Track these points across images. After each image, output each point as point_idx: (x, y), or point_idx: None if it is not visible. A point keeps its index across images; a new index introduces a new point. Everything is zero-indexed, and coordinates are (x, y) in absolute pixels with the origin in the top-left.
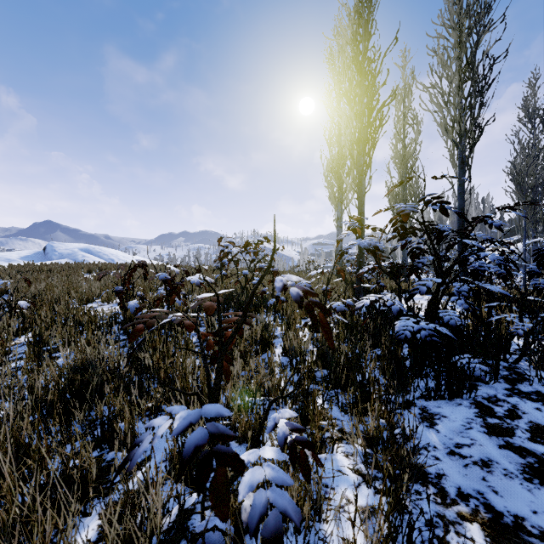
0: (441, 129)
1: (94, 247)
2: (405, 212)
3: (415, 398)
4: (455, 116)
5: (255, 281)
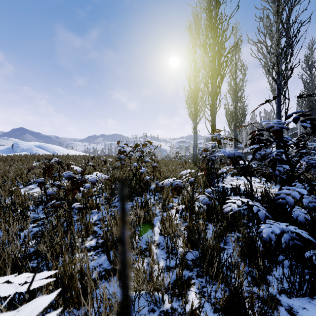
0: (265, 70)
1: (44, 144)
2: (275, 129)
3: (277, 292)
4: (275, 61)
5: (142, 170)
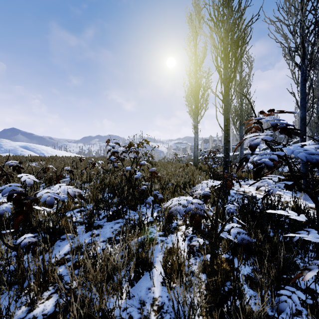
0: (286, 54)
1: (31, 145)
2: None
3: None
4: (300, 42)
5: (136, 175)
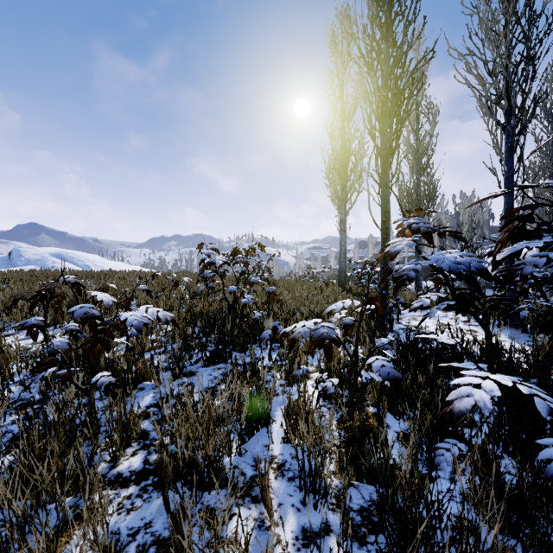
0: (482, 107)
1: (68, 252)
2: None
3: None
4: (503, 89)
5: (245, 300)
